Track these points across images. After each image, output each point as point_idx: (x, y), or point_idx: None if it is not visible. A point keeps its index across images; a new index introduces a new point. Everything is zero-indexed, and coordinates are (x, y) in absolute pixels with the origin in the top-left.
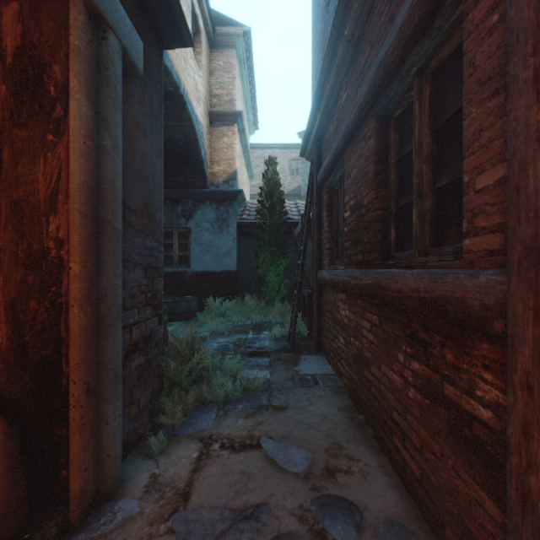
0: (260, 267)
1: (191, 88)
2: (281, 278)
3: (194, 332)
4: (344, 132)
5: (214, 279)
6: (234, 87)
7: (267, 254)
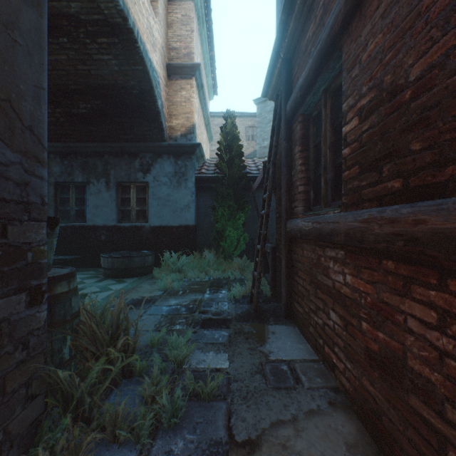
0: (218, 222)
1: (143, 27)
2: (239, 232)
3: (122, 304)
4: None
5: (172, 234)
6: (193, 40)
7: (225, 208)
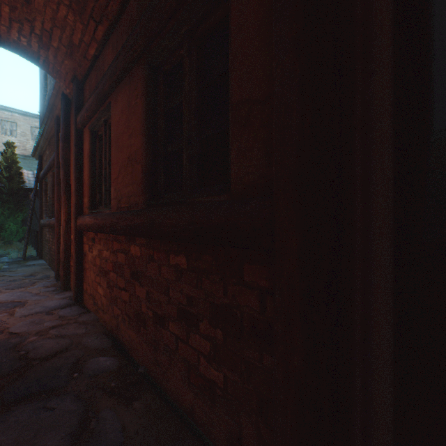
0: None
1: None
2: (19, 225)
3: None
4: (46, 169)
5: None
6: None
7: (6, 209)
